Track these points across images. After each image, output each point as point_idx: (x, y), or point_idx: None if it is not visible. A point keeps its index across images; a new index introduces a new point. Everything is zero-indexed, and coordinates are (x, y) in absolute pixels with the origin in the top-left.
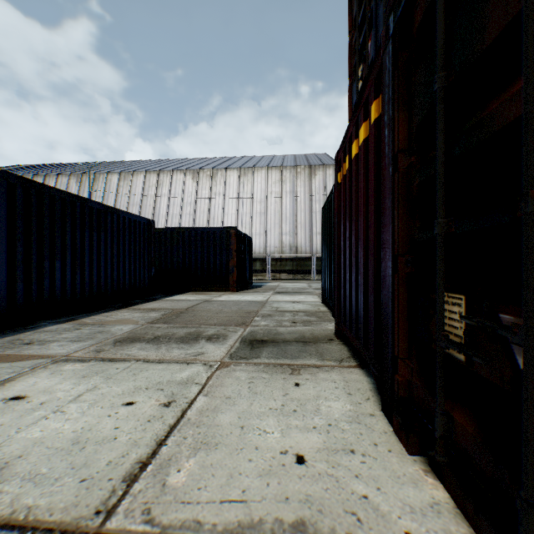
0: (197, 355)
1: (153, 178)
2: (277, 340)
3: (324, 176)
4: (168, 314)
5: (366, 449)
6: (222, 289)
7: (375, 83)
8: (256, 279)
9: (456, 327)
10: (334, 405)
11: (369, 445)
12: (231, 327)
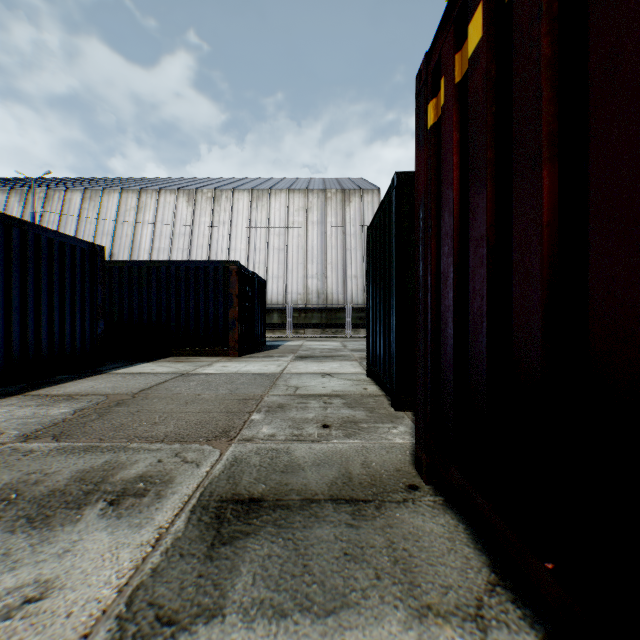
0: (18, 604)
1: (132, 199)
2: (287, 493)
3: (361, 204)
4: (91, 407)
5: None
6: (217, 352)
7: None
8: (273, 337)
9: None
10: None
11: None
12: (195, 446)
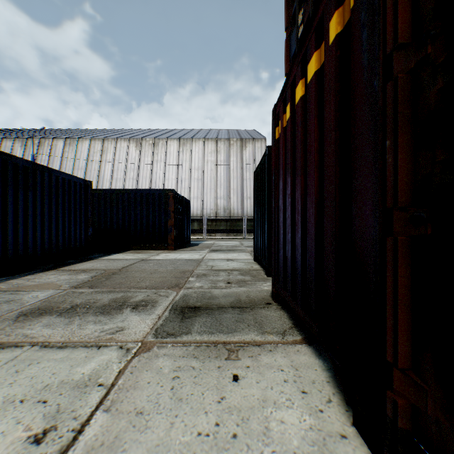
0: (115, 331)
1: (98, 144)
2: (211, 305)
3: (253, 148)
4: (99, 275)
5: None
6: (160, 247)
7: None
8: (194, 238)
9: None
10: (288, 418)
11: None
12: (163, 290)
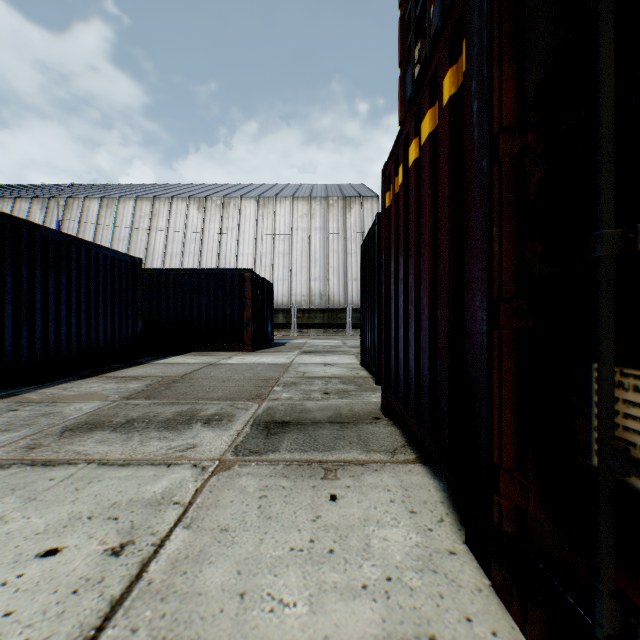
0: (185, 449)
1: (146, 206)
2: (304, 420)
3: (361, 210)
4: (156, 384)
5: (455, 632)
6: (234, 348)
7: (451, 43)
8: (278, 335)
9: None
10: (391, 536)
11: (458, 621)
12: (241, 402)
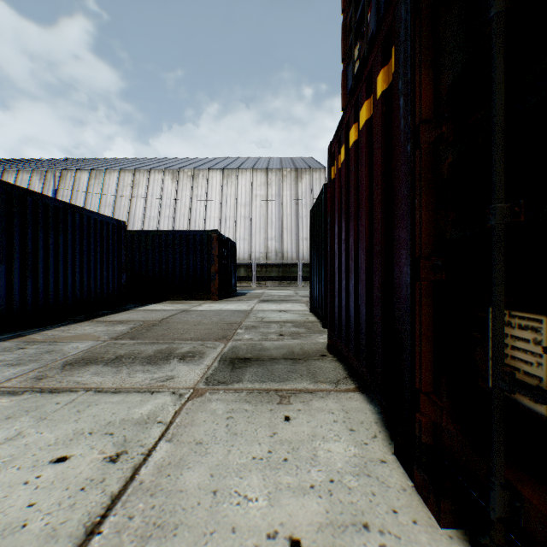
0: (165, 380)
1: (128, 177)
2: (262, 357)
3: (310, 180)
4: (138, 327)
5: (384, 520)
6: (203, 297)
7: (383, 48)
8: (240, 287)
9: (529, 362)
10: (334, 449)
11: (386, 513)
12: (210, 342)
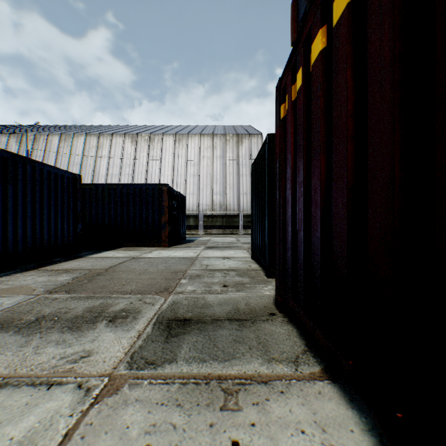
0: (78, 358)
1: (93, 140)
2: (204, 317)
3: (249, 144)
4: (82, 276)
5: None
6: (154, 244)
7: None
8: (190, 234)
9: None
10: None
11: None
12: (149, 296)
